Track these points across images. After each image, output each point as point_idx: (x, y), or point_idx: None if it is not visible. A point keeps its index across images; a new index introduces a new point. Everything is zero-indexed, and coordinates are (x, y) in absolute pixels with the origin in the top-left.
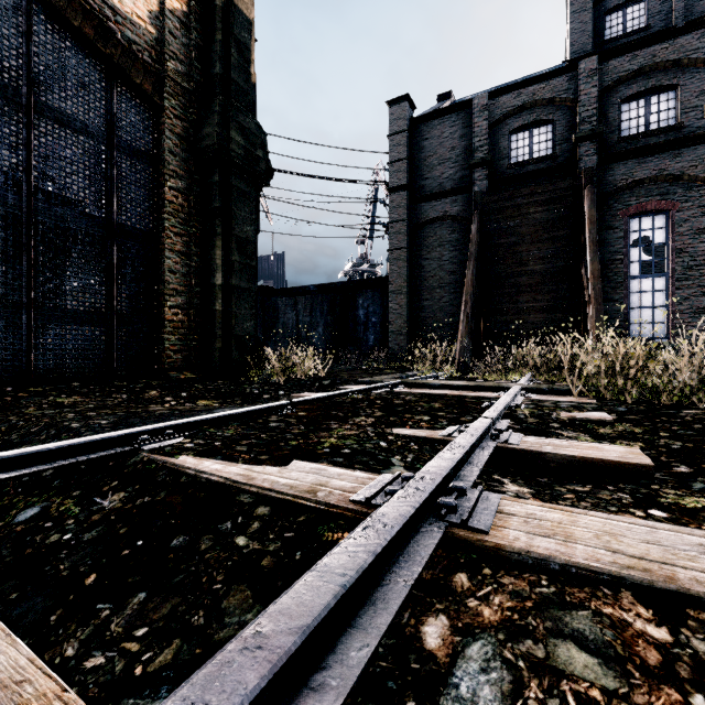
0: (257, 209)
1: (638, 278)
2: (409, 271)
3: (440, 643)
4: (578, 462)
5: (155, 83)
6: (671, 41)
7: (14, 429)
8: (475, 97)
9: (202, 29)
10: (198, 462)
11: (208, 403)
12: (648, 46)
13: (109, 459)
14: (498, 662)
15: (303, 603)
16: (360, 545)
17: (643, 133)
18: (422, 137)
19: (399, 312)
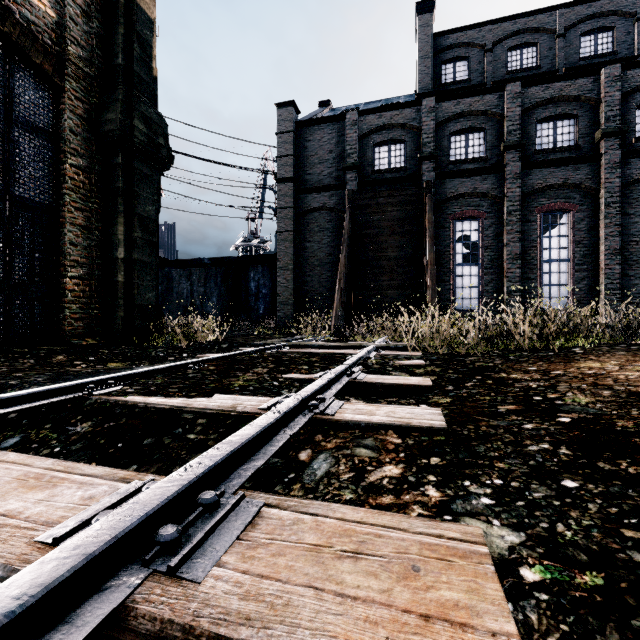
0: (158, 191)
1: (461, 265)
2: (294, 251)
3: (306, 457)
4: (395, 387)
5: (56, 64)
6: (481, 96)
7: None
8: (347, 113)
9: (103, 19)
10: (145, 398)
11: (118, 365)
12: (467, 97)
13: (66, 403)
14: (331, 457)
15: (245, 433)
16: (268, 417)
17: (464, 160)
18: (305, 138)
19: (286, 285)
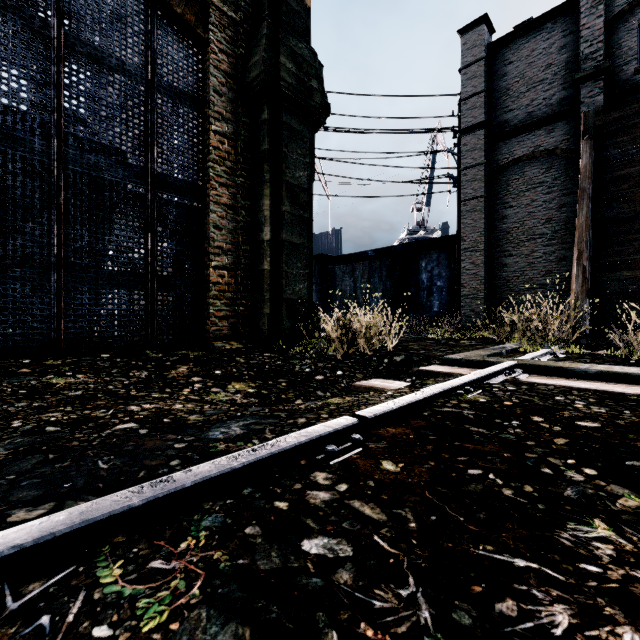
0: (311, 153)
1: None
2: (486, 224)
3: None
4: None
5: (199, 13)
6: None
7: None
8: None
9: None
10: None
11: (242, 388)
12: None
13: None
14: None
15: None
16: None
17: None
18: (504, 62)
19: (474, 272)
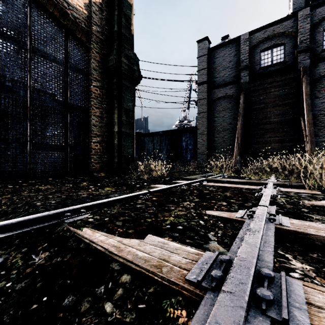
0: (134, 95)
1: None
2: (207, 123)
3: None
4: None
5: (87, 37)
6: None
7: (13, 203)
8: (242, 35)
9: (108, 10)
10: (92, 233)
11: (110, 189)
12: None
13: (47, 227)
14: None
15: None
16: None
17: None
18: (214, 57)
19: (202, 143)
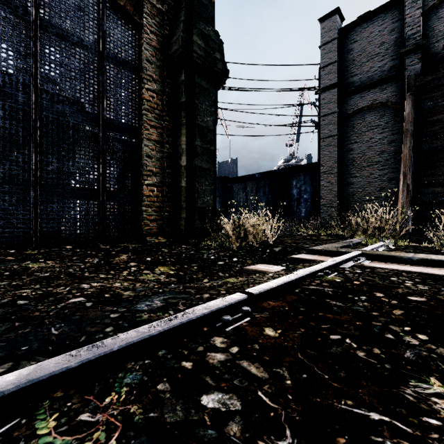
0: (215, 104)
1: None
2: (338, 154)
3: None
4: None
5: (136, 5)
6: None
7: None
8: None
9: None
10: None
11: (165, 270)
12: None
13: None
14: None
15: None
16: None
17: None
18: (351, 41)
19: (329, 188)
